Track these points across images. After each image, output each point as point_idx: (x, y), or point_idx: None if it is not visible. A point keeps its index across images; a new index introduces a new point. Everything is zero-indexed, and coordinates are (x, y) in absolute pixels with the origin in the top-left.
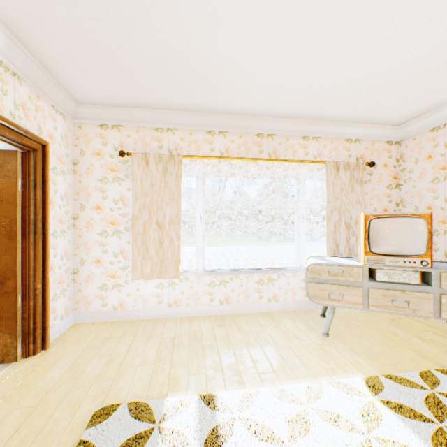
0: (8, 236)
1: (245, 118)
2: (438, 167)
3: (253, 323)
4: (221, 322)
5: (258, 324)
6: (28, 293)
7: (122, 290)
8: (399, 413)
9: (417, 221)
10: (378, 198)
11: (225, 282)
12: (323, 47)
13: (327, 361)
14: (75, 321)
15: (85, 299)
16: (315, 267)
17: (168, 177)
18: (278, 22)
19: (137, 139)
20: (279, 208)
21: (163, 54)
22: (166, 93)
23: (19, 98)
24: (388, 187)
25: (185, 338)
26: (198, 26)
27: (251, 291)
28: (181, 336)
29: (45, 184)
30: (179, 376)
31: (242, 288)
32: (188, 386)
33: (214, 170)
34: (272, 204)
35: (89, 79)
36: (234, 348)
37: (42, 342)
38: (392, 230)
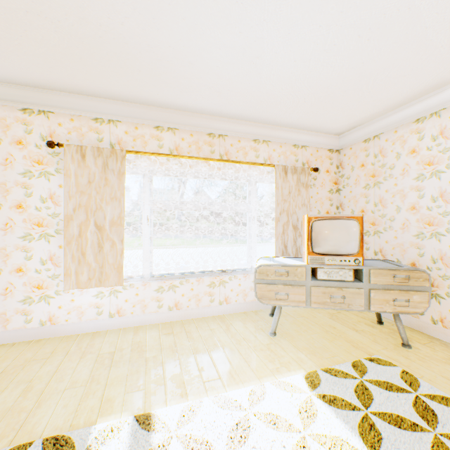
0: None
1: (196, 116)
2: (370, 174)
3: (203, 328)
4: (170, 330)
5: (208, 329)
6: None
7: (52, 302)
8: (333, 406)
9: (351, 223)
10: (322, 202)
11: (175, 287)
12: (267, 50)
13: (273, 361)
14: None
15: (2, 316)
16: (263, 268)
17: (109, 173)
18: (221, 16)
19: (72, 129)
20: (231, 210)
21: (95, 32)
22: (105, 79)
23: None
24: (330, 191)
25: (127, 351)
26: (135, 7)
27: (203, 295)
28: (122, 350)
29: None
30: (114, 396)
31: (192, 292)
32: (123, 407)
33: (163, 169)
34: (224, 205)
35: (3, 51)
36: (180, 357)
37: None
38: (331, 231)
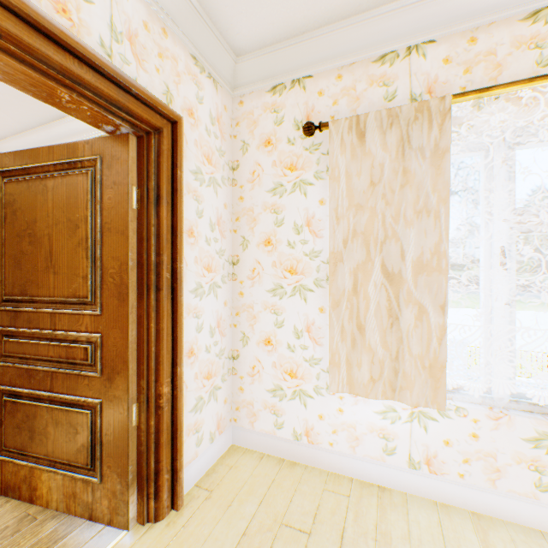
0: (117, 294)
1: None
2: None
3: None
4: None
5: None
6: (148, 402)
7: (309, 404)
8: None
9: None
10: None
11: None
12: None
13: None
14: (234, 441)
15: (248, 406)
16: None
17: (412, 157)
18: None
19: (338, 94)
20: None
21: None
22: None
23: (120, 20)
24: None
25: None
26: None
27: None
28: None
29: (175, 195)
30: None
31: None
32: None
33: None
34: None
35: None
36: None
37: (172, 494)
38: None
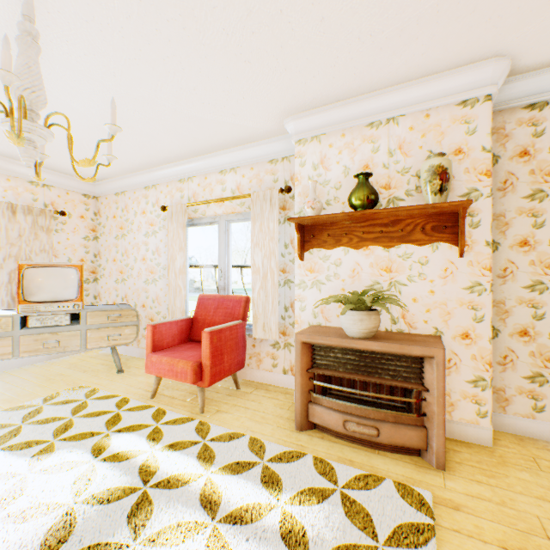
0: None
1: None
2: (120, 226)
3: None
4: None
5: None
6: None
7: None
8: None
9: (71, 271)
10: (75, 248)
11: None
12: None
13: None
14: None
15: None
16: None
17: None
18: None
19: None
20: None
21: None
22: None
23: None
24: (87, 238)
25: None
26: None
27: None
28: None
29: None
30: None
31: None
32: None
33: None
34: None
35: None
36: None
37: None
38: (47, 278)
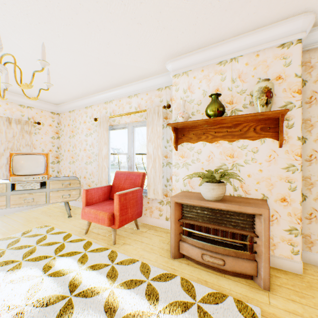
0: None
1: None
2: (71, 130)
3: None
4: None
5: None
6: None
7: None
8: None
9: (40, 157)
10: (46, 144)
11: None
12: None
13: None
14: None
15: None
16: None
17: None
18: None
19: None
20: None
21: None
22: None
23: None
24: (53, 138)
25: None
26: None
27: None
28: None
29: None
30: None
31: None
32: None
33: None
34: None
35: None
36: None
37: None
38: (26, 161)
